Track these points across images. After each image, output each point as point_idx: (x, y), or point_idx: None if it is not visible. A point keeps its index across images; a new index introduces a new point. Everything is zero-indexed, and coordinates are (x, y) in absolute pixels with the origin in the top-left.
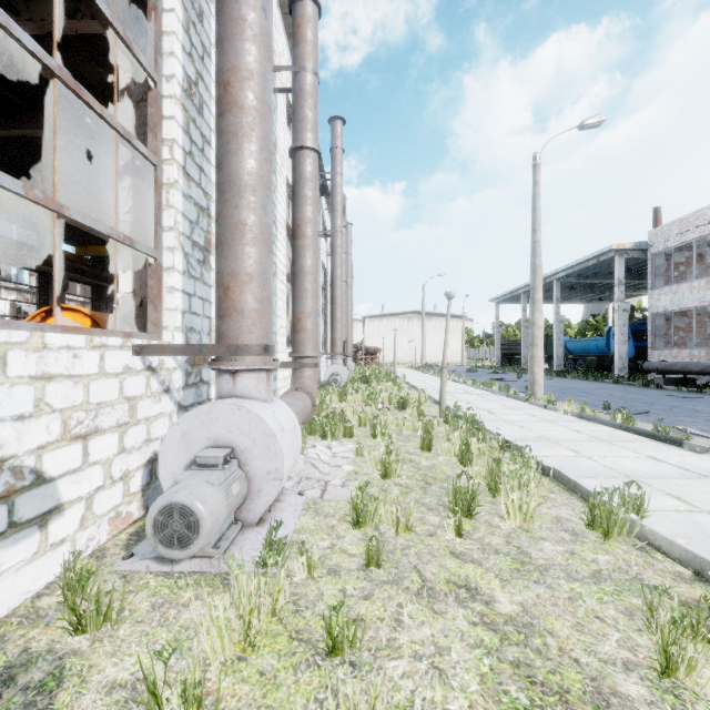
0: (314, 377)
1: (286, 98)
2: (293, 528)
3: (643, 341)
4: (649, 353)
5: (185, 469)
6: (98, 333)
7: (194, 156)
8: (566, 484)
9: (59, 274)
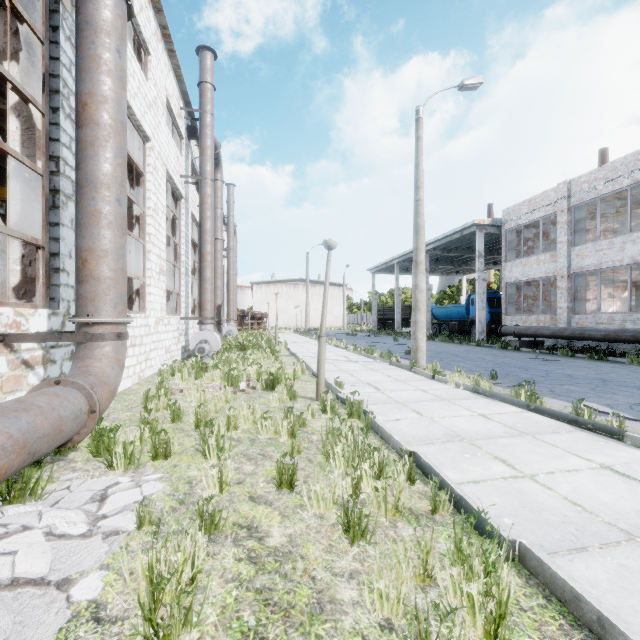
0: (114, 356)
1: None
2: None
3: (496, 307)
4: (503, 318)
5: None
6: None
7: None
8: (566, 601)
9: None
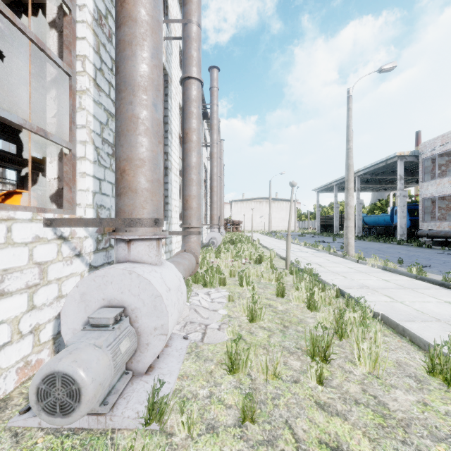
0: (198, 242)
1: (179, 48)
2: (177, 374)
3: (416, 216)
4: (420, 224)
5: (84, 325)
6: (9, 208)
7: (104, 73)
8: (394, 328)
9: (31, 172)
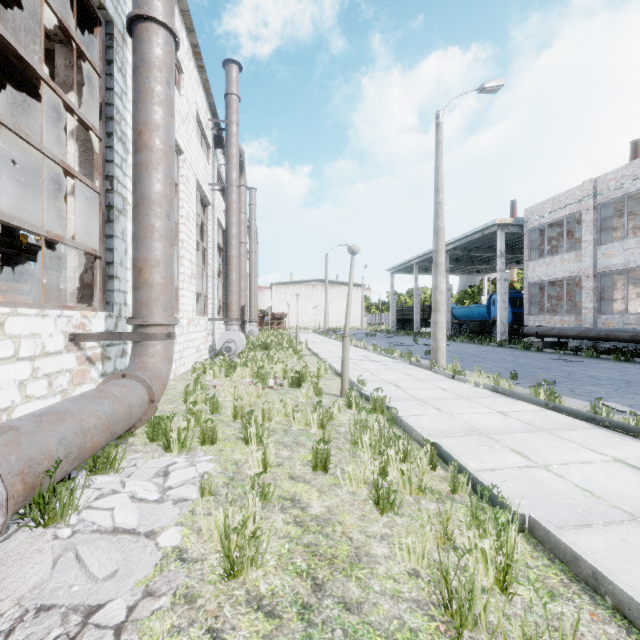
0: (164, 354)
1: None
2: None
3: (519, 308)
4: (526, 318)
5: None
6: None
7: None
8: (567, 561)
9: None
